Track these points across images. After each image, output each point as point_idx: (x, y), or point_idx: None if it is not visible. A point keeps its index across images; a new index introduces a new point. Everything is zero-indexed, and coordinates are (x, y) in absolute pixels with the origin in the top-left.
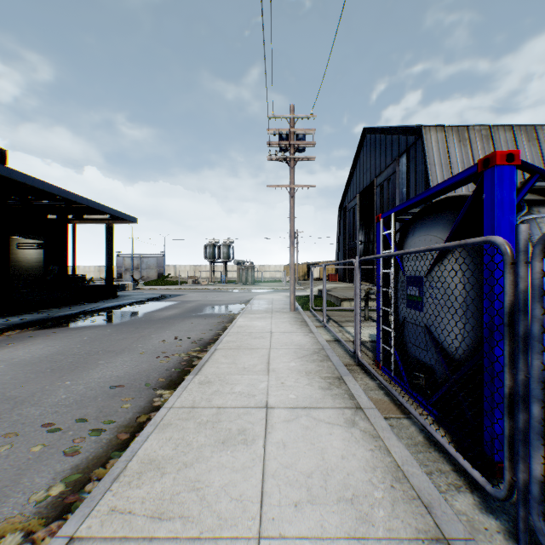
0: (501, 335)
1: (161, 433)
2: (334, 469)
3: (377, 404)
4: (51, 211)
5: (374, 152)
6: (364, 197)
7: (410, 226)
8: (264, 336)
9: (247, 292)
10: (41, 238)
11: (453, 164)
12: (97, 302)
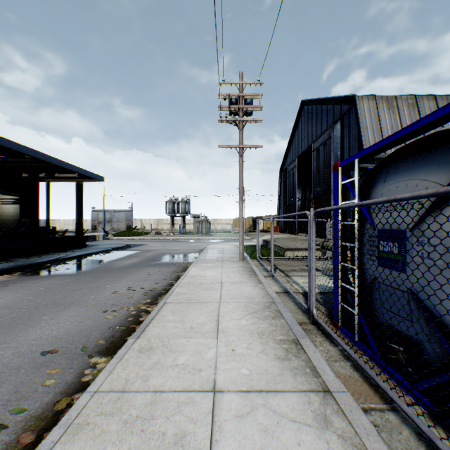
0: None
1: (69, 442)
2: None
3: (348, 385)
4: (25, 170)
5: (311, 120)
6: (302, 160)
7: (378, 173)
8: (214, 287)
9: (201, 242)
10: (17, 195)
11: (383, 129)
12: (66, 252)
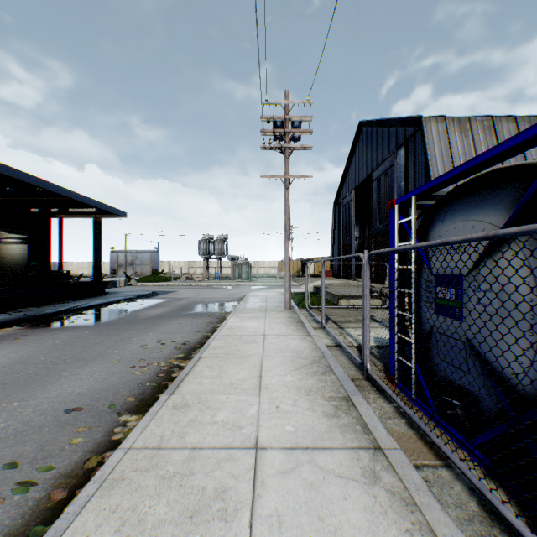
0: None
1: (105, 496)
2: None
3: (401, 442)
4: (34, 204)
5: (370, 145)
6: (360, 192)
7: (436, 212)
8: (256, 340)
9: (241, 289)
10: (24, 233)
11: (454, 156)
12: (83, 300)
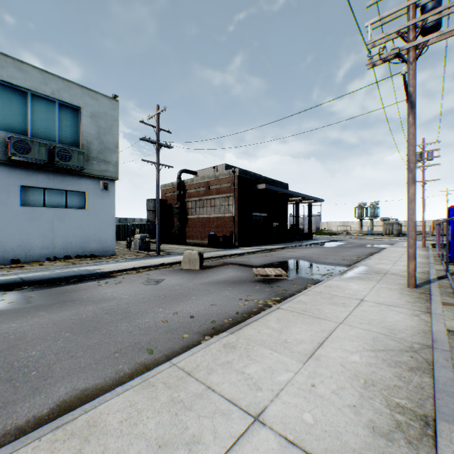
0: (451, 238)
1: (375, 256)
2: None
3: (434, 259)
4: (289, 201)
5: None
6: None
7: None
8: (401, 251)
9: (391, 240)
10: None
11: None
12: (309, 240)
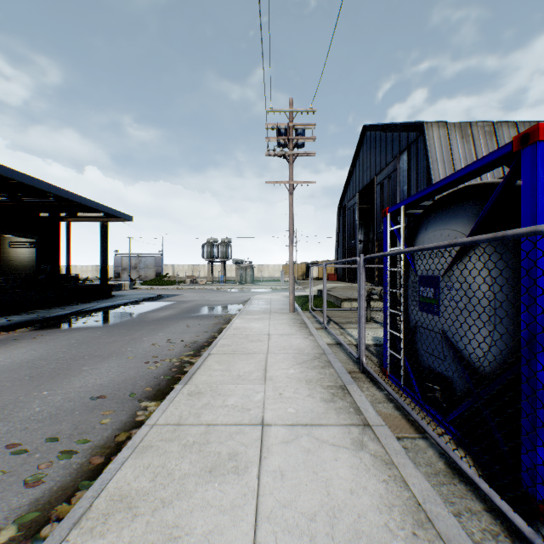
0: None
1: (139, 458)
2: (342, 509)
3: (387, 421)
4: (43, 209)
5: (374, 149)
6: (364, 195)
7: (421, 221)
8: (261, 339)
9: (245, 292)
10: (33, 237)
11: (456, 161)
12: (91, 302)
